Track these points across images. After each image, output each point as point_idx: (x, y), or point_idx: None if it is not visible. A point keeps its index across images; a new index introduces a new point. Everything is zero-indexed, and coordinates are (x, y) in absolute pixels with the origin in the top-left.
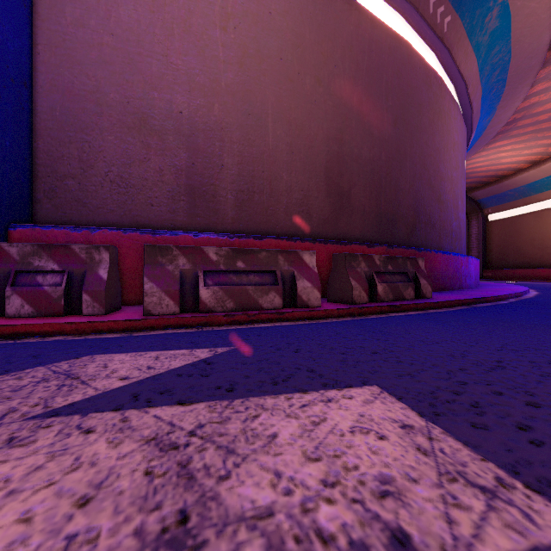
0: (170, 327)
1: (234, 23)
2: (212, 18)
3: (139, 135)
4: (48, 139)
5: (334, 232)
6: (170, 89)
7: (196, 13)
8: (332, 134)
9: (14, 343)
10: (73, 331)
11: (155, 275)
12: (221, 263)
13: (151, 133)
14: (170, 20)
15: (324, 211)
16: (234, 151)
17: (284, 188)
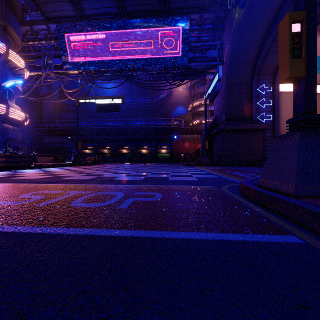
0: None
1: None
2: None
3: None
4: None
5: None
6: None
7: None
8: None
9: None
10: None
11: None
12: None
13: None
14: None
15: None
16: None
17: None
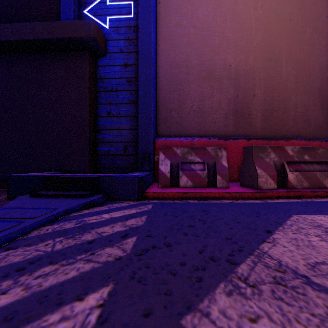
0: (280, 197)
1: (261, 3)
2: (248, 3)
3: (208, 82)
4: (163, 90)
5: (326, 133)
6: (224, 52)
7: (239, 3)
8: (324, 65)
9: (212, 202)
10: (229, 197)
11: (260, 164)
12: (295, 156)
13: (214, 80)
14: (224, 10)
15: (318, 119)
16: (261, 85)
17: (292, 105)
